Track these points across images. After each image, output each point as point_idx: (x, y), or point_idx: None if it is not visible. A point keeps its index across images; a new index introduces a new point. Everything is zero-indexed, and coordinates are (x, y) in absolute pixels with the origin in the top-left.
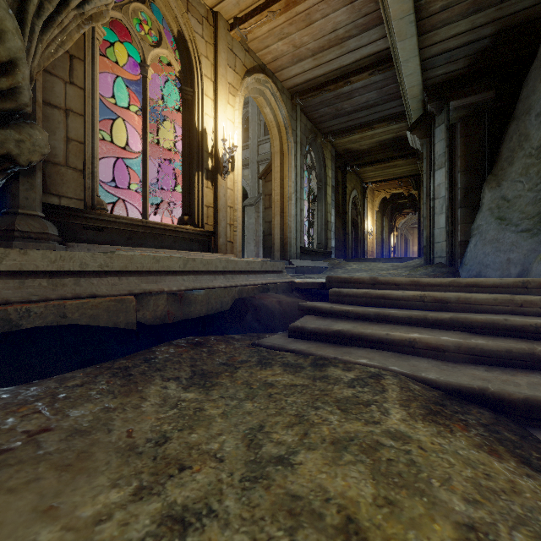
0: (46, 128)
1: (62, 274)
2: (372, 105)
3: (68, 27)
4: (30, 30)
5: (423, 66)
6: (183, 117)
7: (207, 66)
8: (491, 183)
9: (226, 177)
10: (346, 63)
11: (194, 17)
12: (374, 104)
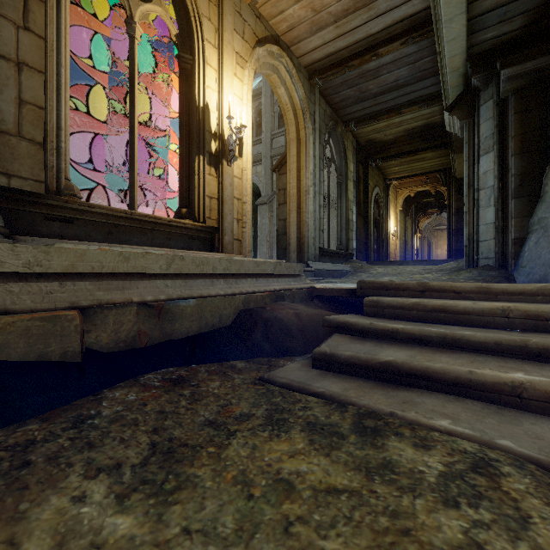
0: None
1: None
2: (401, 85)
3: None
4: None
5: (469, 27)
6: (181, 90)
7: (210, 29)
8: None
9: (233, 163)
10: (374, 31)
11: None
12: (404, 83)
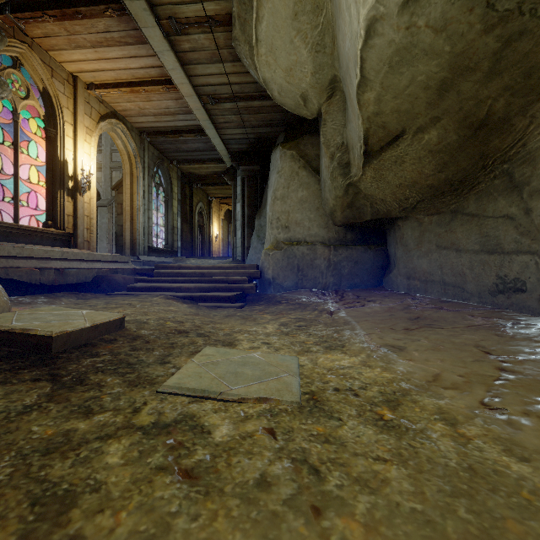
0: None
1: None
2: (202, 150)
3: None
4: None
5: (224, 142)
6: (47, 149)
7: (68, 114)
8: (258, 216)
9: (84, 194)
10: (179, 125)
11: (58, 80)
12: (203, 150)
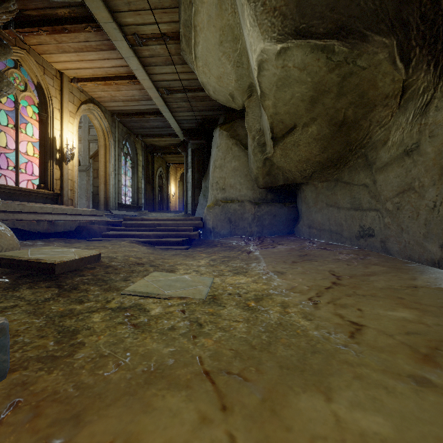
0: None
1: (8, 212)
2: (161, 127)
3: None
4: None
5: (178, 122)
6: (40, 129)
7: (56, 102)
8: (204, 179)
9: (69, 163)
10: (142, 108)
11: (48, 76)
12: (162, 127)
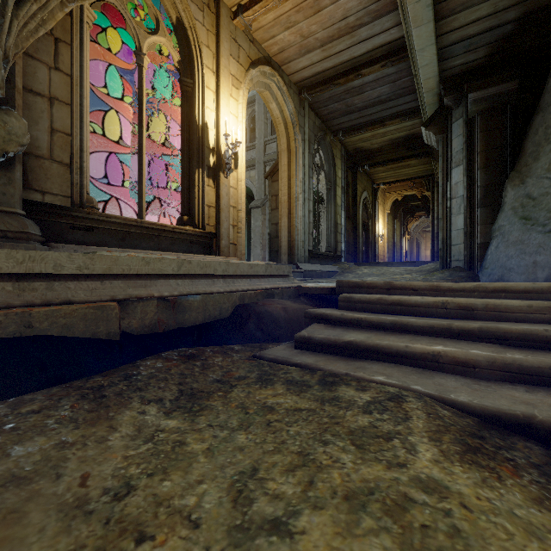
0: (27, 118)
1: (32, 277)
2: (384, 100)
3: (49, 3)
4: (1, 2)
5: (439, 55)
6: (183, 110)
7: (208, 56)
8: (514, 180)
9: (229, 174)
10: (357, 55)
11: (194, 3)
12: (386, 99)
